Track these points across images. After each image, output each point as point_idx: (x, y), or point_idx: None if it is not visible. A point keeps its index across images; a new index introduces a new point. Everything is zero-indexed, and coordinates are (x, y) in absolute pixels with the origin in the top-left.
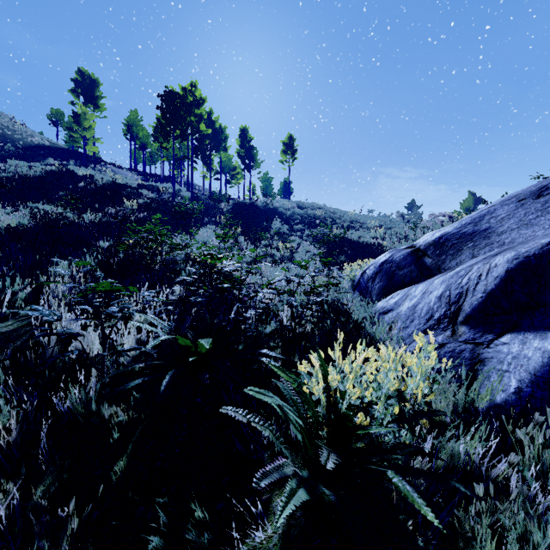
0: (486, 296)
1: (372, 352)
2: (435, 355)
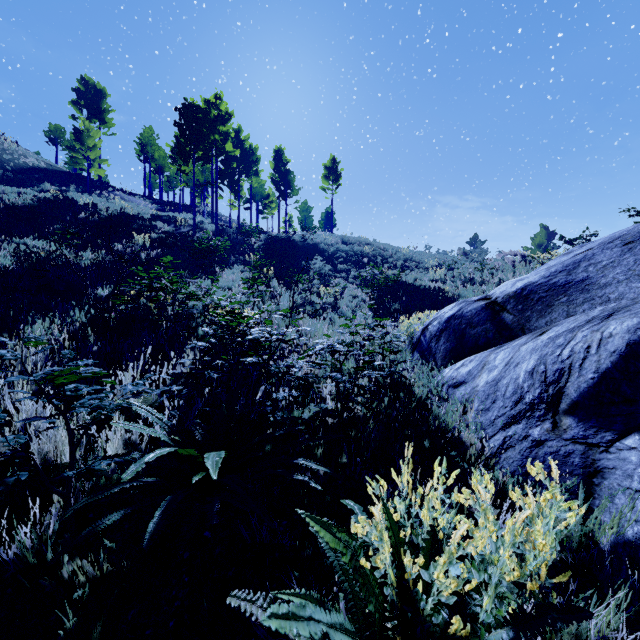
0: (600, 377)
1: (465, 496)
2: (573, 516)
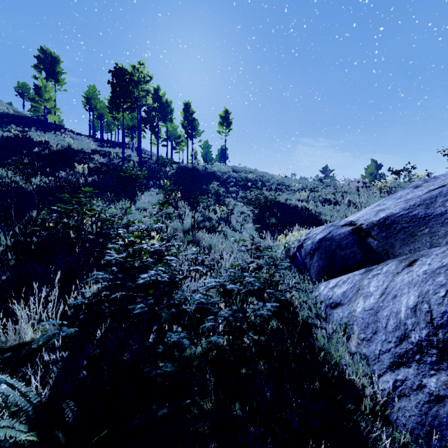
0: None
1: None
2: None
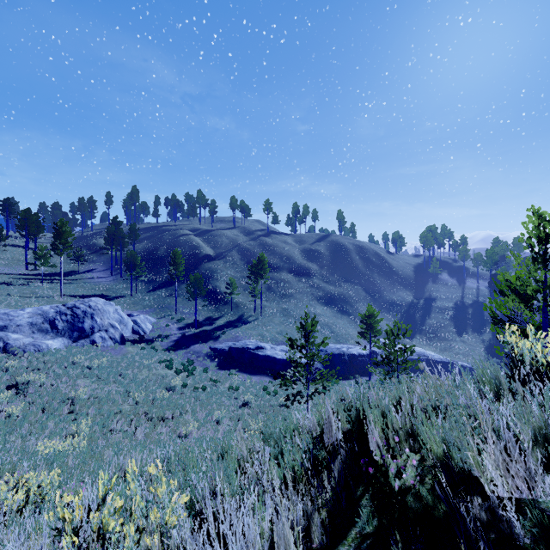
0: None
1: None
2: None
